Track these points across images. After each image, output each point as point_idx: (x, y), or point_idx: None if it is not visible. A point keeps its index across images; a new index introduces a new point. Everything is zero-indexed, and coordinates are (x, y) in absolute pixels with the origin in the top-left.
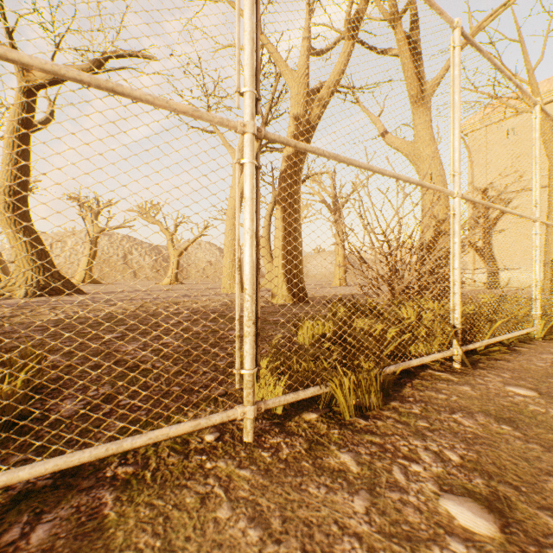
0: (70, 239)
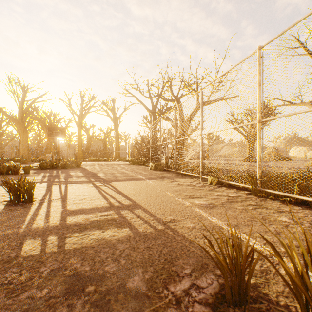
0: None
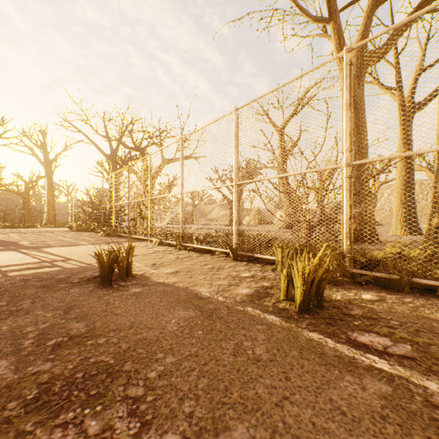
0: (385, 191)
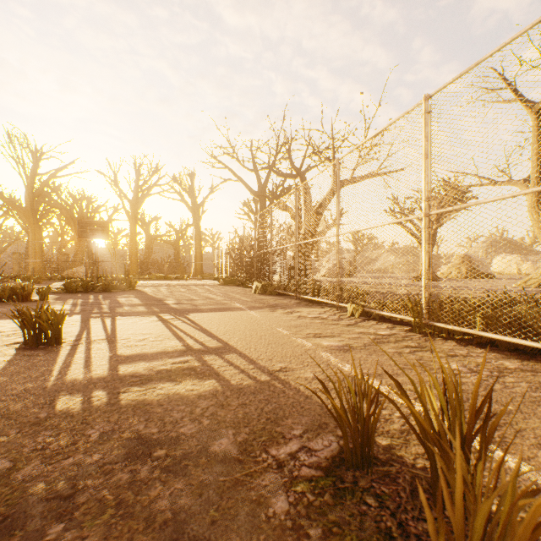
0: None
